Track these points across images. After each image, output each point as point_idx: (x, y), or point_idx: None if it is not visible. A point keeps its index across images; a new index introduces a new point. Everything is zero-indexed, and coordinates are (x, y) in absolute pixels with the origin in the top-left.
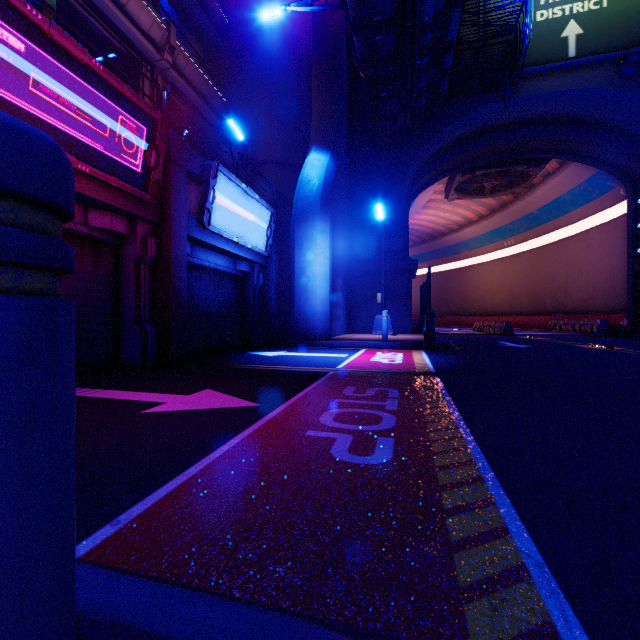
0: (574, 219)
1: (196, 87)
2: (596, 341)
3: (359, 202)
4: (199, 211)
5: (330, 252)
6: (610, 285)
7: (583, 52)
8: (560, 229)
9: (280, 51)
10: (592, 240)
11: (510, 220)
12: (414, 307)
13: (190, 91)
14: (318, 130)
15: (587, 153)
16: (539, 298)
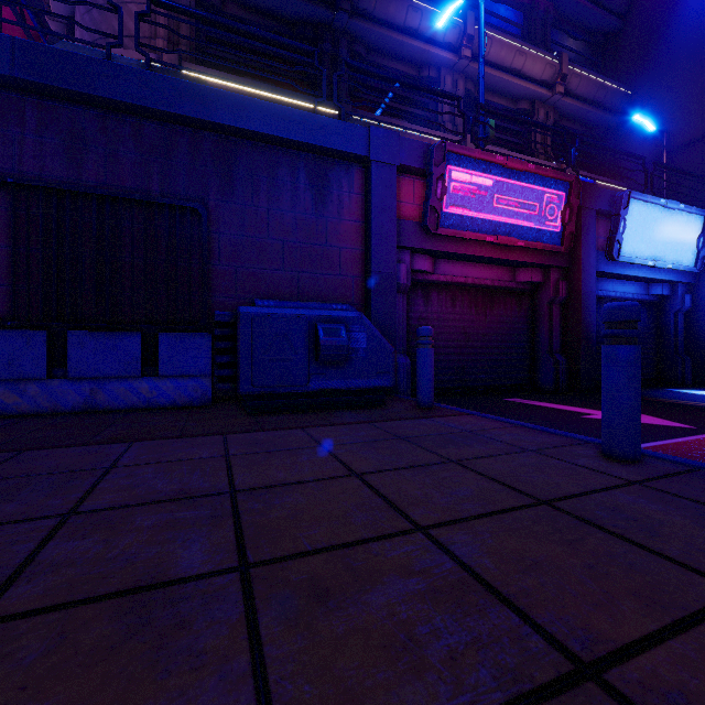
0: None
1: (589, 99)
2: None
3: None
4: (607, 245)
5: None
6: None
7: None
8: None
9: None
10: None
11: None
12: None
13: (582, 107)
14: None
15: None
16: None
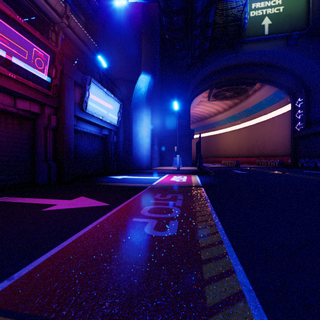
0: (267, 112)
1: (81, 38)
2: (277, 170)
3: (166, 101)
4: (80, 102)
5: (151, 125)
6: (283, 143)
7: (271, 32)
8: (261, 116)
9: (125, 22)
10: (275, 122)
11: (238, 112)
12: (193, 153)
13: (78, 40)
14: (145, 63)
15: (273, 81)
16: (251, 149)
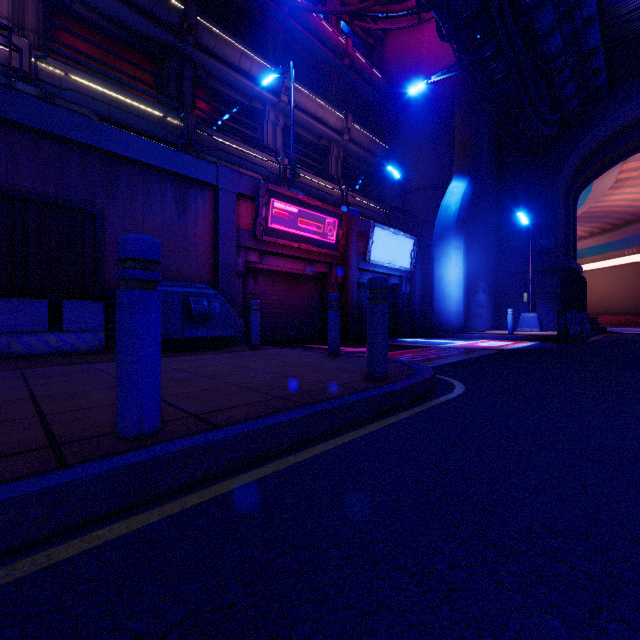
0: None
1: (365, 147)
2: None
3: (508, 208)
4: (364, 253)
5: (464, 263)
6: None
7: None
8: None
9: (431, 94)
10: None
11: None
12: (617, 303)
13: (361, 152)
14: (459, 160)
15: None
16: None
